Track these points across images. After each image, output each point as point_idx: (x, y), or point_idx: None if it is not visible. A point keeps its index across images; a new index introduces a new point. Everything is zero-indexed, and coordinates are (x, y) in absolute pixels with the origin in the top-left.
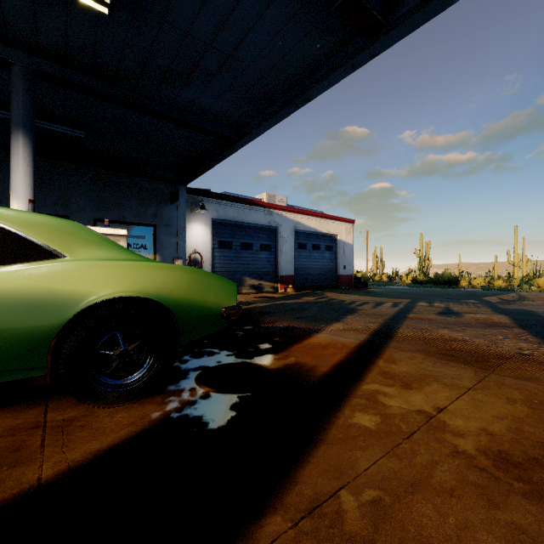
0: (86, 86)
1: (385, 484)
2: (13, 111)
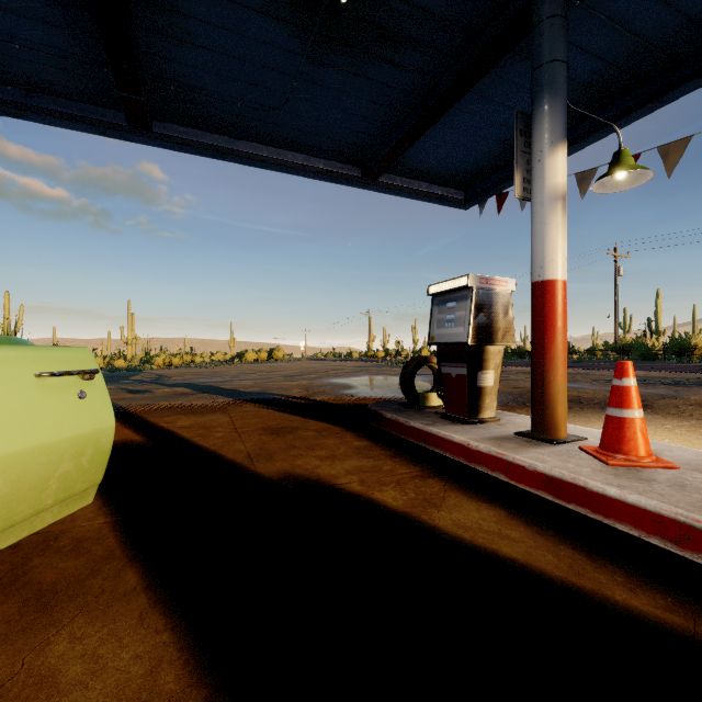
0: None
1: (257, 447)
2: None
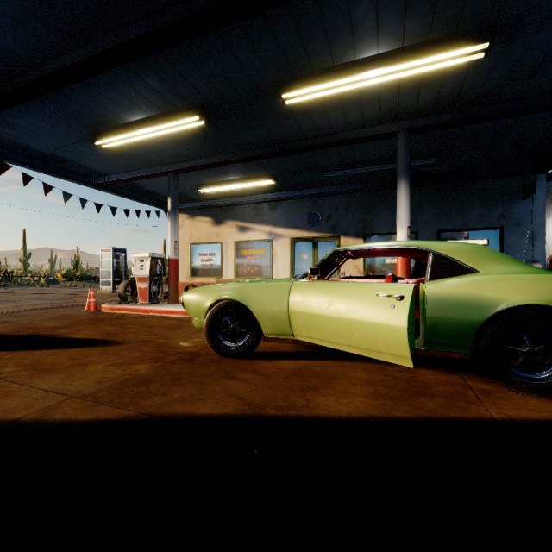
0: (447, 122)
1: None
2: (398, 166)
